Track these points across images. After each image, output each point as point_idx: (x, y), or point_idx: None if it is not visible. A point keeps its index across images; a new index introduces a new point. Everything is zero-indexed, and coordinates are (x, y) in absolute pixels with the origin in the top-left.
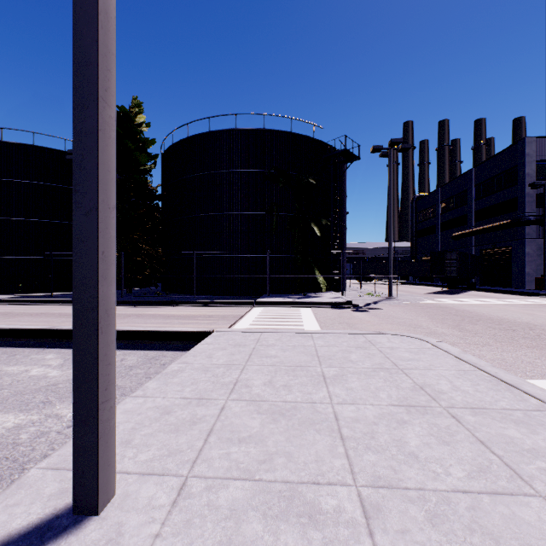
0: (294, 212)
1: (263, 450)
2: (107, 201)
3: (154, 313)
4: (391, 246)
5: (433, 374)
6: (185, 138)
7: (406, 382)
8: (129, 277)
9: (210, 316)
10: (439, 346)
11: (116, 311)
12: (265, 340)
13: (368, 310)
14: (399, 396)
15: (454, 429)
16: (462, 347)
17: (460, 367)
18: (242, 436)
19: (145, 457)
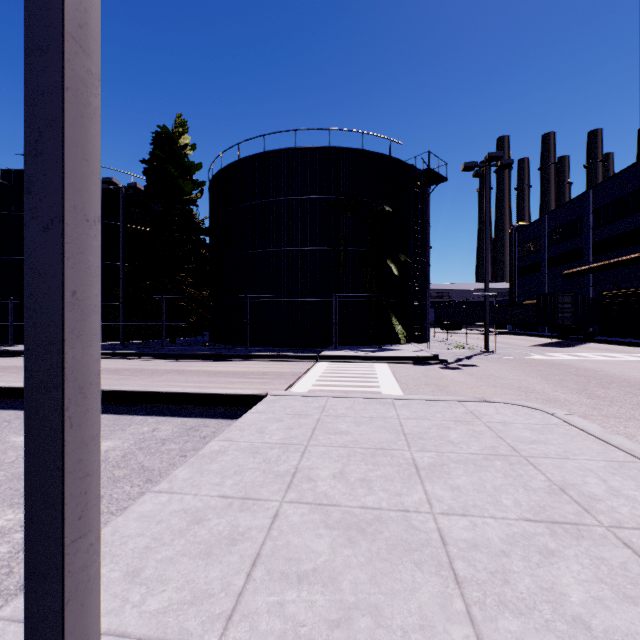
0: (366, 247)
1: (335, 600)
2: (82, 209)
3: (198, 369)
4: (487, 286)
5: (574, 466)
6: (236, 161)
7: (537, 479)
8: (171, 325)
9: (264, 374)
10: (571, 422)
11: (154, 366)
12: (333, 409)
13: (461, 367)
14: (532, 503)
15: (635, 570)
16: (599, 422)
17: (610, 455)
18: (303, 569)
19: (156, 605)
